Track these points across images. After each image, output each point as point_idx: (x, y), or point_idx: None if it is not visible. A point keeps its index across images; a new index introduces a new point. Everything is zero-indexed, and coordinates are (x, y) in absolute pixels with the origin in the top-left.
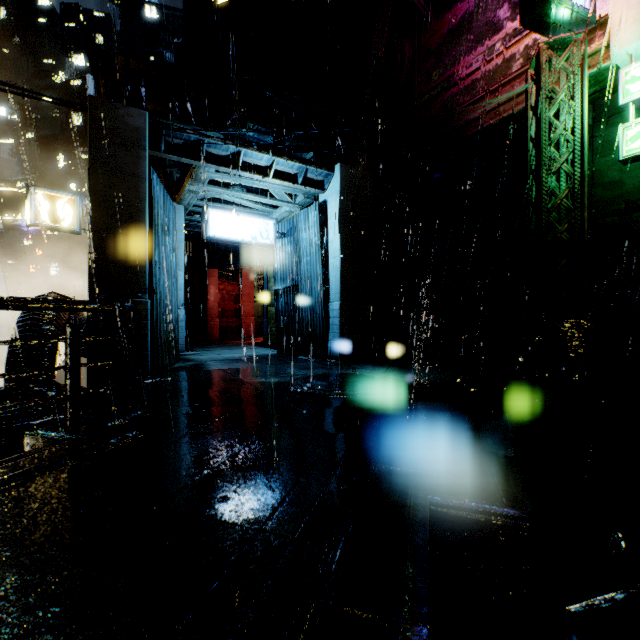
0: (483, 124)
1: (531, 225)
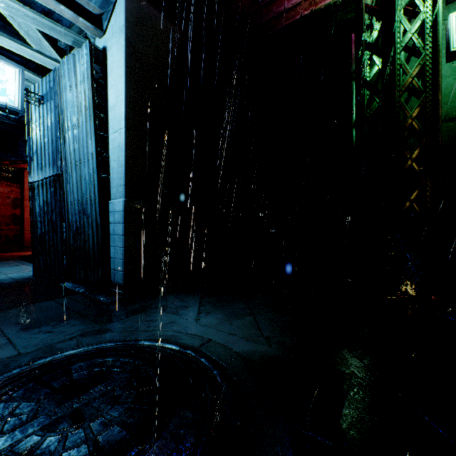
0: (297, 15)
1: (366, 114)
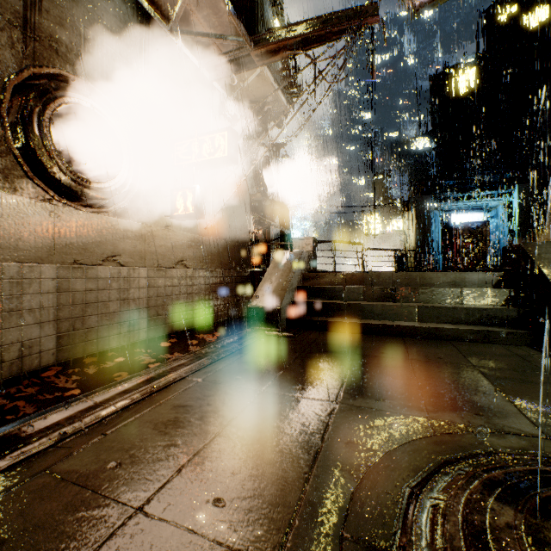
0: None
1: None
